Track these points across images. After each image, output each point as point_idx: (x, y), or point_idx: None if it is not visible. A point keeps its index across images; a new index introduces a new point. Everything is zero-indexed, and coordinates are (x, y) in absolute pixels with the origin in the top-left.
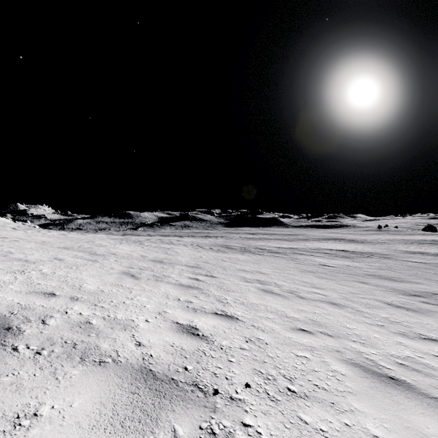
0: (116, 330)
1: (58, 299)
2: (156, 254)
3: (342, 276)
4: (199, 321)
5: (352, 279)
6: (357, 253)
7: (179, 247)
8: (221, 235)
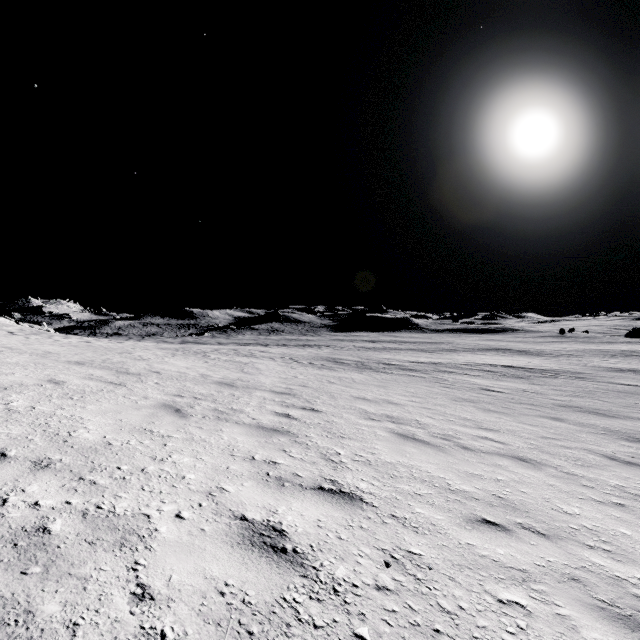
0: (100, 548)
1: (5, 467)
2: (225, 373)
3: (520, 407)
4: (288, 510)
5: (536, 413)
6: (534, 371)
7: (263, 361)
8: (326, 343)
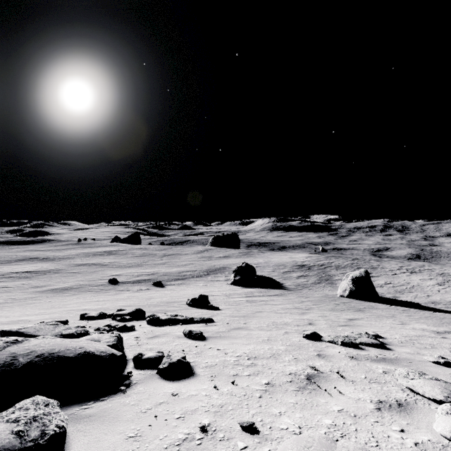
0: None
1: None
2: None
3: (14, 291)
4: None
5: (18, 292)
6: (39, 272)
7: None
8: None
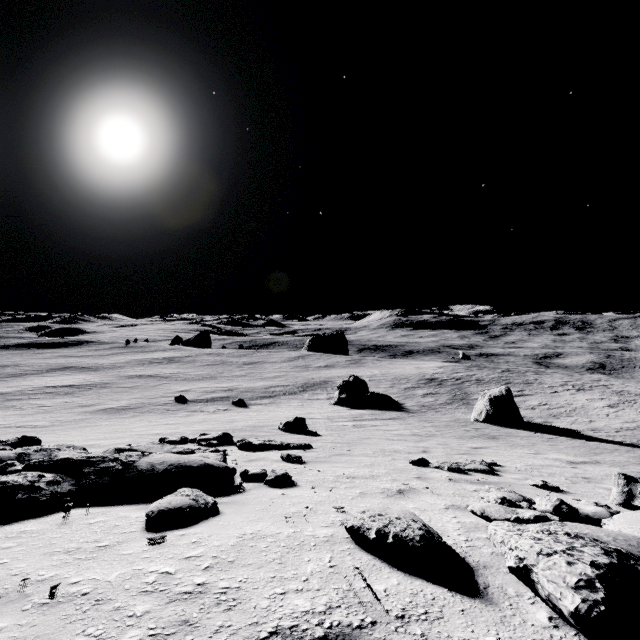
0: None
1: None
2: None
3: (57, 411)
4: None
5: (63, 412)
6: (82, 387)
7: None
8: None
